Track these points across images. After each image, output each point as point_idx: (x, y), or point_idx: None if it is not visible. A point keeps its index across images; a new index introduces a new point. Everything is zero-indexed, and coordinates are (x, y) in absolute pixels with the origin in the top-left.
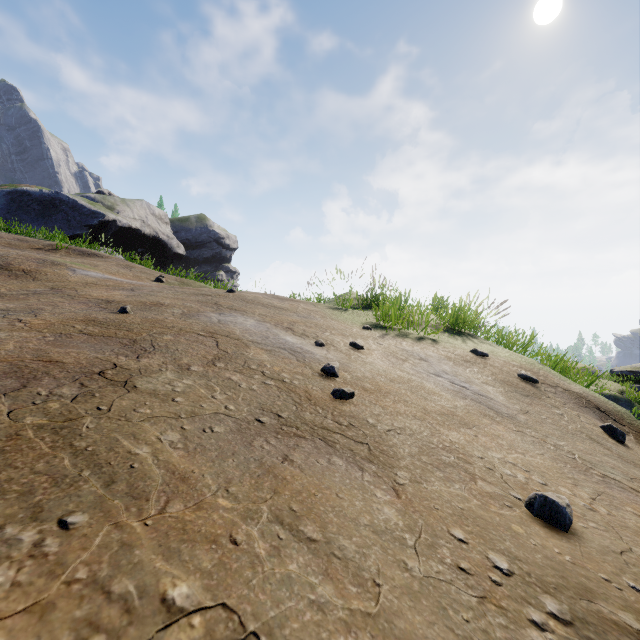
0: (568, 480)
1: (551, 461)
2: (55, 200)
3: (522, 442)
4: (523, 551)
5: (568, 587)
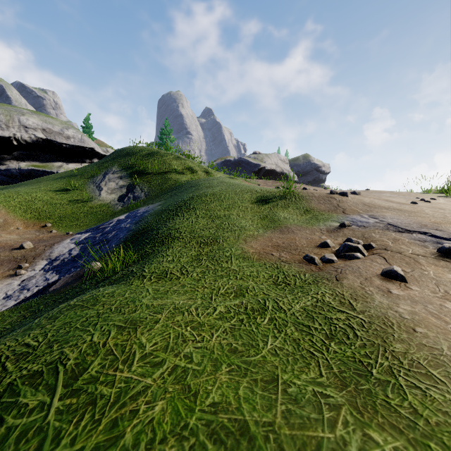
0: None
1: None
2: (239, 161)
3: None
4: None
5: None
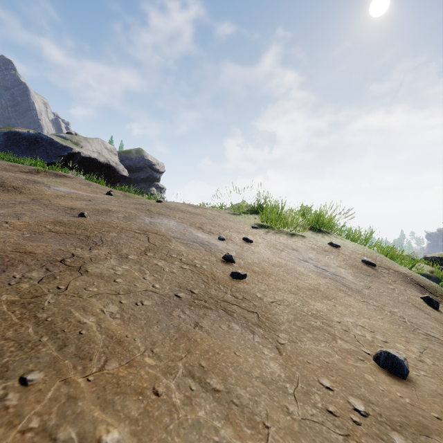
0: (402, 338)
1: (389, 324)
2: (38, 138)
3: (367, 310)
4: (374, 396)
5: (410, 425)
